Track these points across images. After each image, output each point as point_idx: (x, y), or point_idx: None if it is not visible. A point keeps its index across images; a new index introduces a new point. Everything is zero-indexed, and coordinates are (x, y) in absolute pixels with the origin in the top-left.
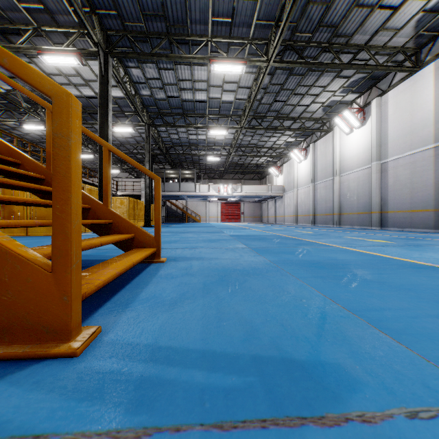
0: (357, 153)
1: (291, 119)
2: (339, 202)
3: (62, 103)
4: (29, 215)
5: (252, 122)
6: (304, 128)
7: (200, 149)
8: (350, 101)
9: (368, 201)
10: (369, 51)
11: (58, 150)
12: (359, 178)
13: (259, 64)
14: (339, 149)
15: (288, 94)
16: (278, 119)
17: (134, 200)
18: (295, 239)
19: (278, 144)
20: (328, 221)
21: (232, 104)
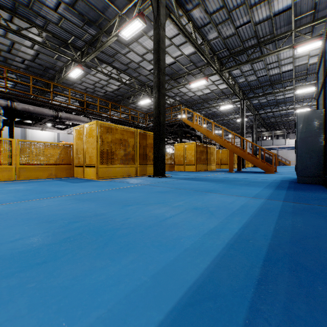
0: None
1: None
2: None
3: (273, 154)
4: (220, 162)
5: None
6: None
7: (289, 116)
8: None
9: None
10: None
11: (272, 158)
12: None
13: None
14: None
15: None
16: None
17: None
18: None
19: None
20: None
21: (313, 93)
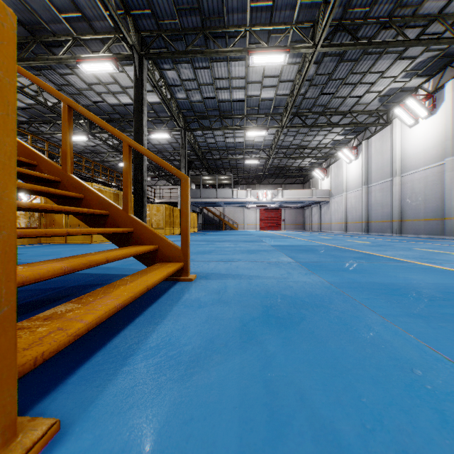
0: (424, 148)
1: (340, 113)
2: (400, 207)
3: None
4: (67, 222)
5: (295, 120)
6: (355, 123)
7: (238, 153)
8: (414, 88)
9: (438, 205)
10: (443, 21)
11: None
12: (427, 177)
13: (304, 50)
14: (399, 145)
15: (337, 84)
16: (325, 115)
17: (170, 207)
18: (352, 250)
19: (324, 143)
20: (385, 229)
21: (272, 101)
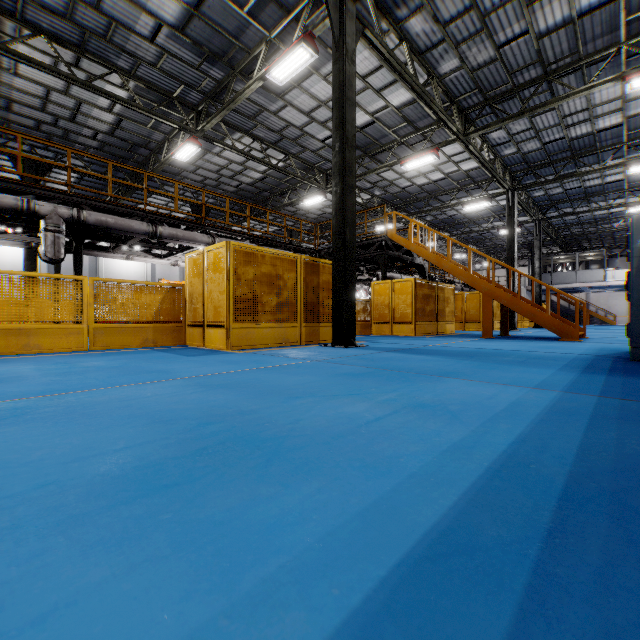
0: None
1: None
2: None
3: (577, 302)
4: (464, 317)
5: None
6: None
7: (613, 222)
8: None
9: None
10: None
11: (576, 309)
12: None
13: None
14: None
15: None
16: None
17: None
18: None
19: None
20: None
21: None
